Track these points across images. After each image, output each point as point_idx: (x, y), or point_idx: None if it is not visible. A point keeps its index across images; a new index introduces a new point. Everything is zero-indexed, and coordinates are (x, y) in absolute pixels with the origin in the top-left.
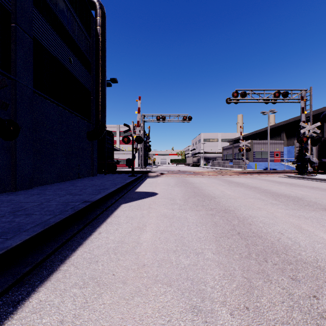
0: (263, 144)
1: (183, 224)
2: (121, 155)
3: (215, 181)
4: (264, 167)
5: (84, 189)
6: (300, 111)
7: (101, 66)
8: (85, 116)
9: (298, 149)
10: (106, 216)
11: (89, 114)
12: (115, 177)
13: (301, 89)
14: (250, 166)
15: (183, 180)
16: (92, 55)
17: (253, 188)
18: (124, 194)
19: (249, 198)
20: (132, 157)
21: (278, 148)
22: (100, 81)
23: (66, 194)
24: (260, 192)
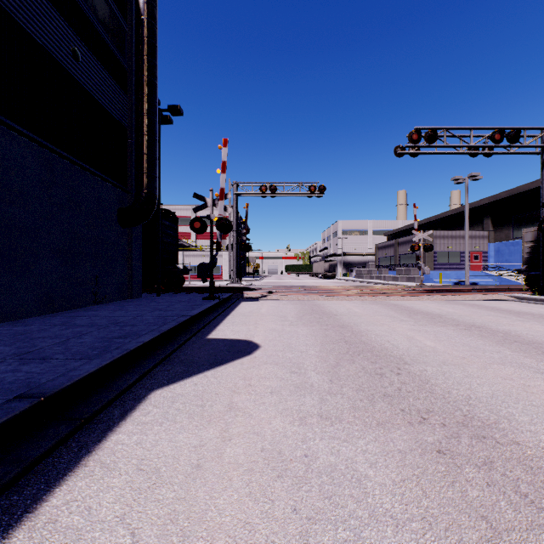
0: (452, 238)
1: (360, 543)
2: (199, 258)
3: (379, 308)
4: (454, 279)
5: (77, 337)
6: (541, 171)
7: (146, 77)
8: (114, 178)
9: (530, 246)
10: (68, 462)
11: (124, 175)
12: (175, 301)
13: (543, 127)
14: (429, 277)
15: (312, 306)
16: (131, 57)
17: (474, 329)
18: (176, 350)
19: (495, 363)
20: (210, 260)
21: (479, 245)
22: (145, 106)
23: (8, 358)
24: (500, 341)
